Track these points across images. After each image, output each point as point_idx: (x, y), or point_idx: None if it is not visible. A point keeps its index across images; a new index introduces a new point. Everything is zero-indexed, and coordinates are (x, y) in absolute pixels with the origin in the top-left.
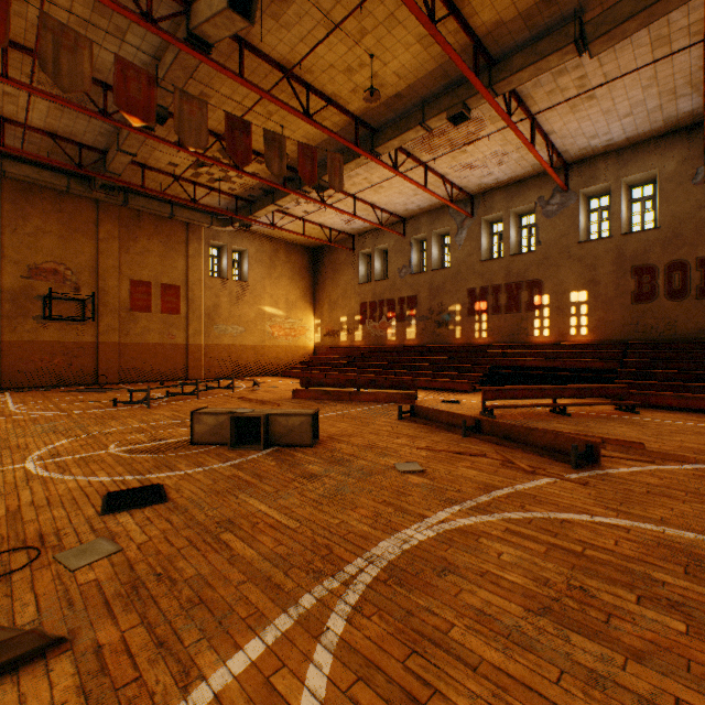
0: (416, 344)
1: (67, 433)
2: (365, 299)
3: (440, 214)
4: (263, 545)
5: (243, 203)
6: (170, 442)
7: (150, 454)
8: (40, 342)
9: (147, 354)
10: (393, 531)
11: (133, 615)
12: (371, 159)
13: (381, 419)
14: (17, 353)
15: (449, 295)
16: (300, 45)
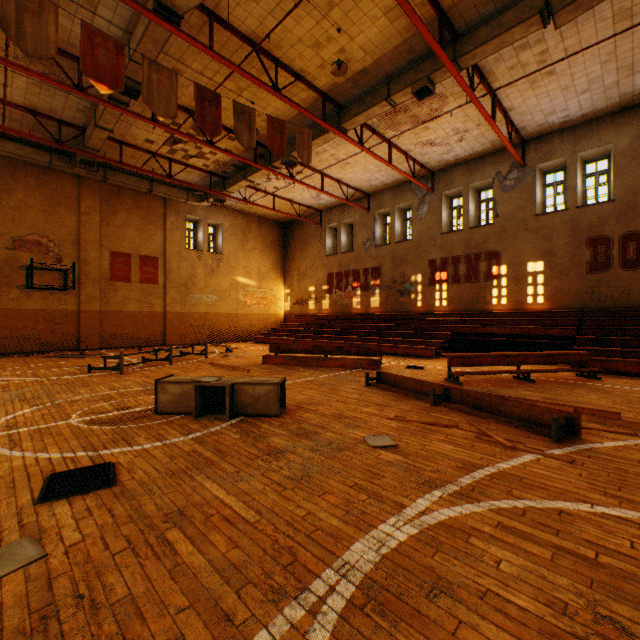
0: (380, 312)
1: (33, 401)
2: (331, 270)
3: (402, 189)
4: (215, 549)
5: (217, 179)
6: (134, 411)
7: (110, 425)
8: (23, 310)
9: (126, 321)
10: (368, 527)
11: None
12: (338, 134)
13: (348, 385)
14: (1, 320)
15: (411, 266)
16: (268, 19)
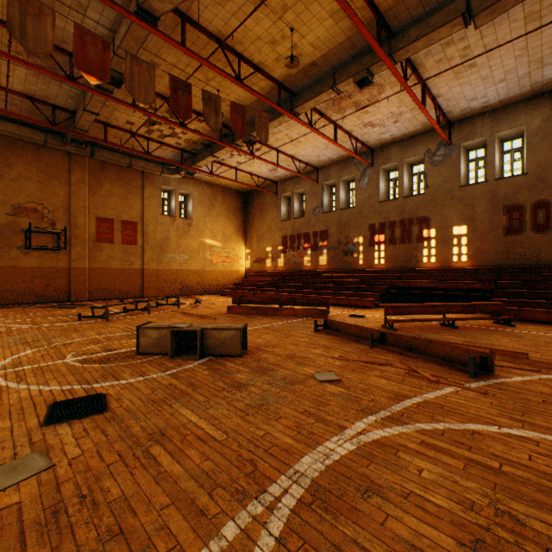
0: (327, 269)
1: (33, 344)
2: (286, 233)
3: (346, 164)
4: (190, 461)
5: (188, 155)
6: (119, 352)
7: (100, 363)
8: (22, 267)
9: (110, 277)
10: (315, 444)
11: (46, 550)
12: (291, 117)
13: (300, 331)
14: (3, 276)
15: (354, 230)
16: (232, 20)
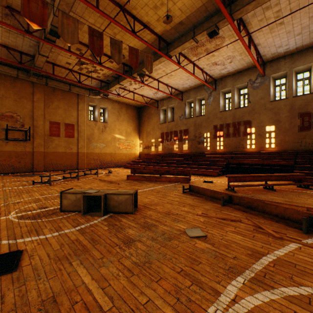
0: (188, 152)
1: None
2: (163, 131)
3: (199, 89)
4: None
5: (104, 84)
6: (49, 209)
7: (31, 219)
8: (4, 151)
9: (58, 157)
10: None
11: None
12: (167, 58)
13: (173, 192)
14: None
15: (204, 128)
16: None
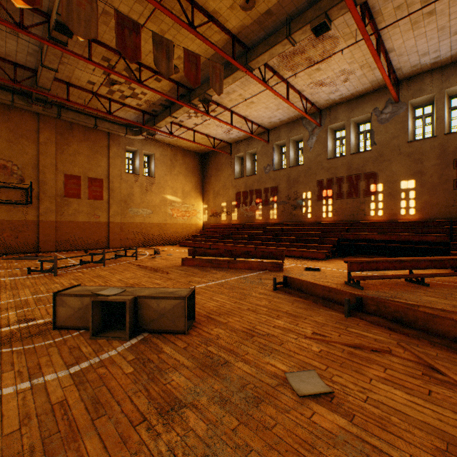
0: (277, 222)
1: None
2: (239, 189)
3: (295, 125)
4: None
5: (149, 117)
6: (35, 324)
7: None
8: None
9: (77, 229)
10: None
11: None
12: (245, 71)
13: (257, 289)
14: None
15: (303, 185)
16: None
